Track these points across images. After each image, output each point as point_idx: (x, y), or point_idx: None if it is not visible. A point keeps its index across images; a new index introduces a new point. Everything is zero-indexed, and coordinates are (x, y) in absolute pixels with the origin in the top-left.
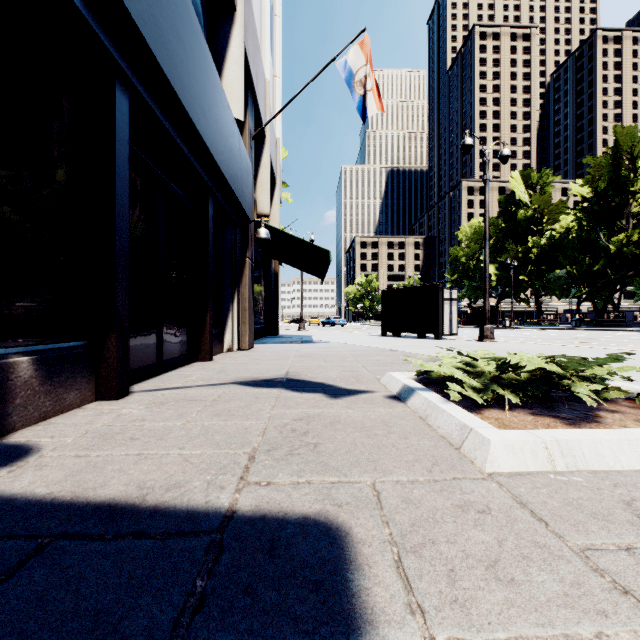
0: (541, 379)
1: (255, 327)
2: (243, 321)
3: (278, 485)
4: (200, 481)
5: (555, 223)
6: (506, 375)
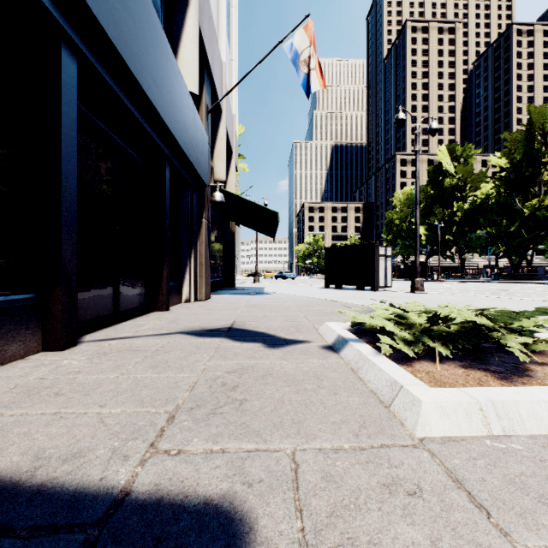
0: (471, 331)
1: (213, 280)
2: (200, 275)
3: (189, 454)
4: (105, 449)
5: (476, 190)
6: (436, 327)
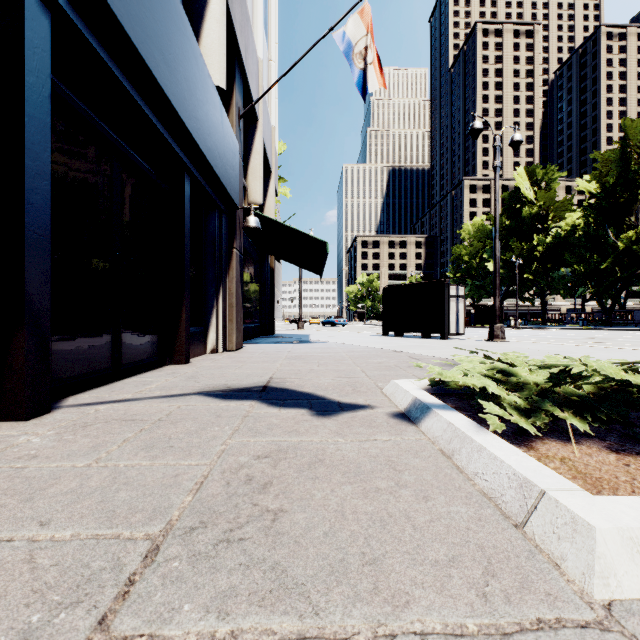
0: (614, 395)
1: (248, 326)
2: (230, 319)
3: None
4: (9, 633)
5: (561, 220)
6: (561, 388)
